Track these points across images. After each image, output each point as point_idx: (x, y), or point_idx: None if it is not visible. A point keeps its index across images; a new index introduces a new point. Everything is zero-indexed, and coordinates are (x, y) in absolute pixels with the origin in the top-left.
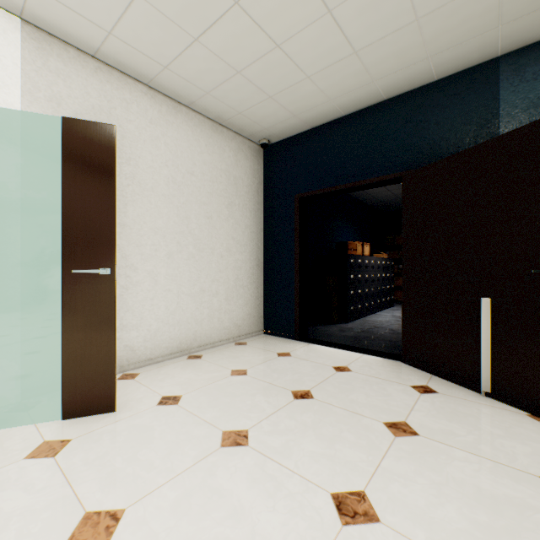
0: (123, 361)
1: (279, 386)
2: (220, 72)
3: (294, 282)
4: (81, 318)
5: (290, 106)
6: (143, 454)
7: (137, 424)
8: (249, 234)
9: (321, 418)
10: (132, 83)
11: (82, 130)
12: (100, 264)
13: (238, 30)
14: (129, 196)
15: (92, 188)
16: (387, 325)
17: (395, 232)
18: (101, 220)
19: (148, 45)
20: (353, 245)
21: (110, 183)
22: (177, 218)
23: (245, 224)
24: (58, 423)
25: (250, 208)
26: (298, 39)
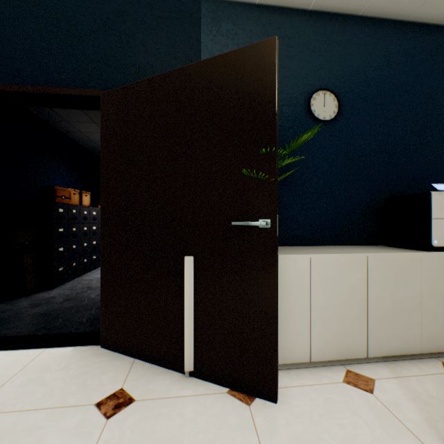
0: None
1: None
2: None
3: None
4: None
5: None
6: None
7: None
8: None
9: None
10: None
11: None
12: None
13: None
14: None
15: None
16: None
17: None
18: None
19: None
20: (66, 191)
21: None
22: None
23: None
24: None
25: None
26: None
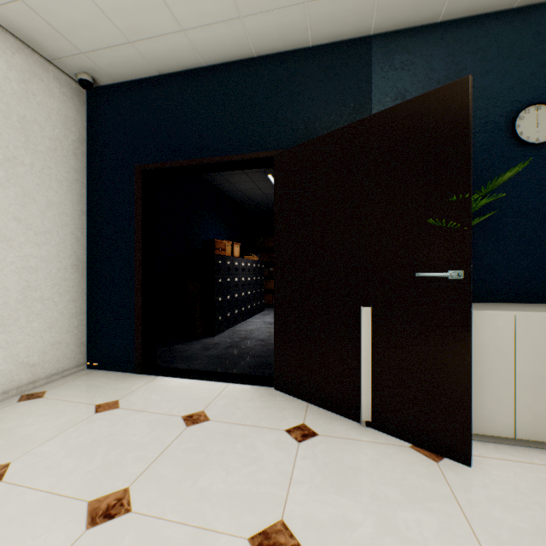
0: None
1: (66, 496)
2: None
3: (134, 290)
4: None
5: (119, 18)
6: None
7: None
8: (56, 217)
9: None
10: None
11: None
12: None
13: None
14: None
15: None
16: (258, 334)
17: (265, 234)
18: None
19: None
20: (222, 244)
21: None
22: None
23: (47, 200)
24: None
25: (58, 176)
26: None
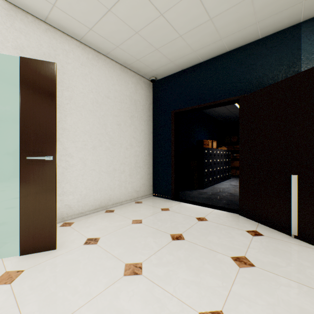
0: (64, 214)
1: (162, 231)
2: (125, 33)
3: (171, 164)
4: (33, 188)
5: (169, 55)
6: (70, 281)
7: (69, 259)
8: (143, 135)
9: (190, 253)
10: (70, 39)
11: (33, 65)
12: (46, 153)
13: (136, 3)
14: (68, 110)
15: (40, 104)
16: (227, 190)
17: (231, 134)
18: (46, 125)
19: (79, 13)
20: (207, 142)
21: (52, 100)
22: (99, 124)
23: (141, 129)
24: (17, 257)
25: (144, 119)
26: (174, 9)
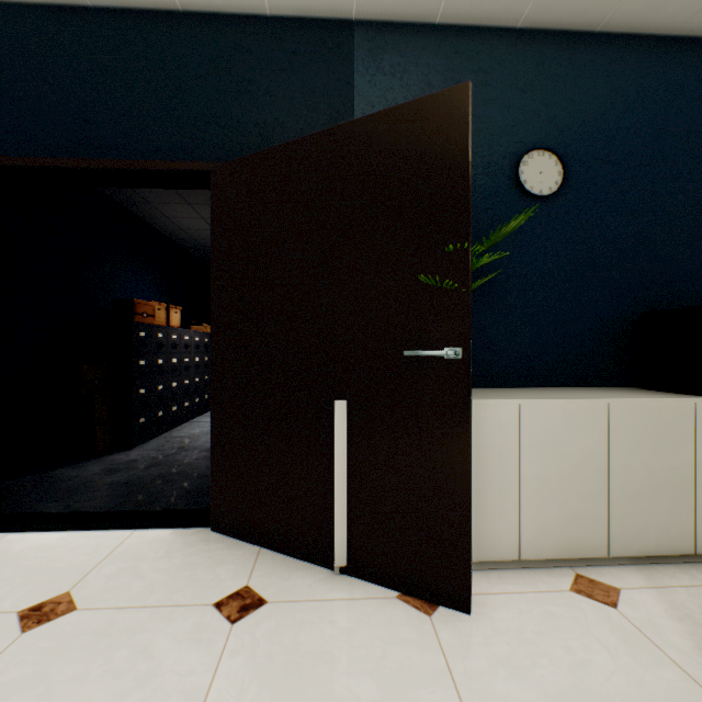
0: None
1: None
2: None
3: None
4: None
5: None
6: None
7: None
8: None
9: None
10: None
11: None
12: None
13: None
14: None
15: None
16: (206, 441)
17: None
18: None
19: None
20: (149, 306)
21: None
22: None
23: None
24: None
25: None
26: None
